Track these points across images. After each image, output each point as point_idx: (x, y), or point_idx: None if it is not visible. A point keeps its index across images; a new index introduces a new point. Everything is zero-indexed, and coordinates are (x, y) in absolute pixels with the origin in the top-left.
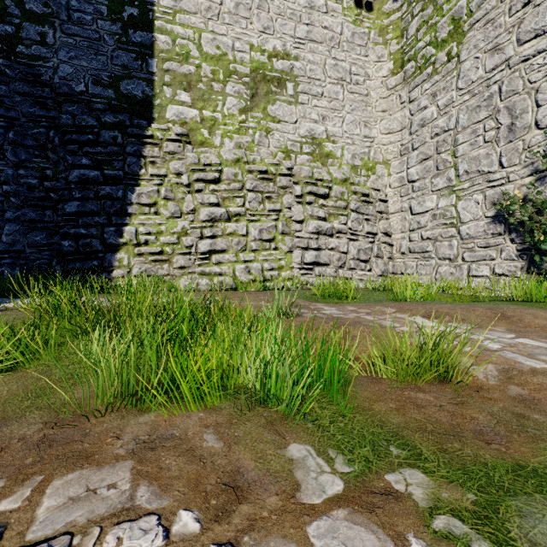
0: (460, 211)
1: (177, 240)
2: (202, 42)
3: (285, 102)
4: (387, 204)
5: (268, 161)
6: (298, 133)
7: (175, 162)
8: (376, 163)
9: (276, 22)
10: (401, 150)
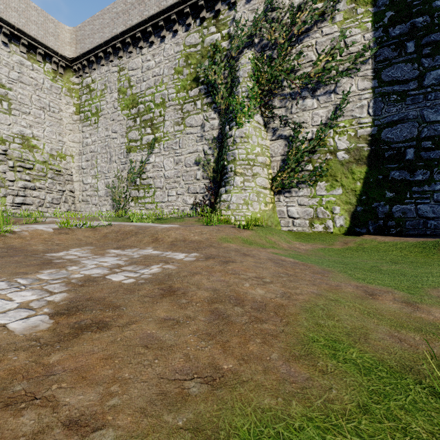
0: (98, 186)
1: None
2: None
3: (1, 112)
4: (73, 177)
5: None
6: (12, 131)
7: None
8: (66, 155)
9: None
10: (79, 152)
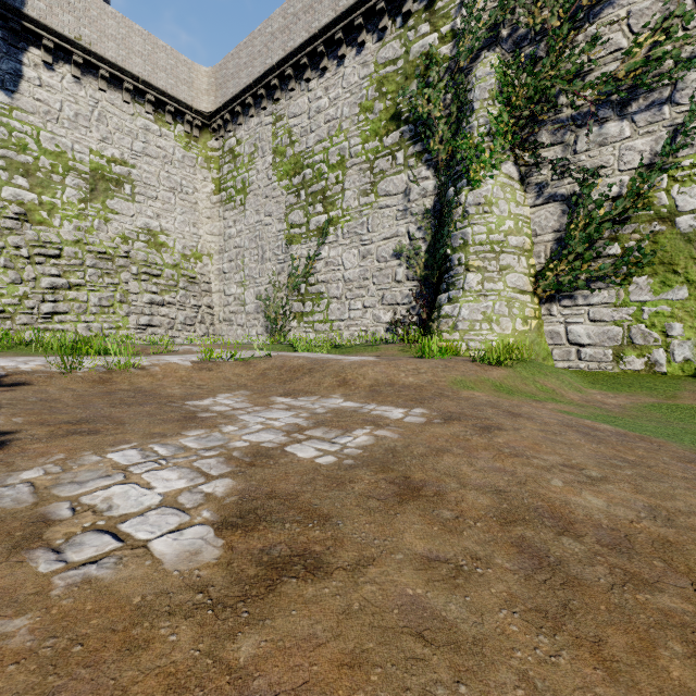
0: (246, 297)
1: (19, 302)
2: (41, 138)
3: (123, 199)
4: (211, 286)
5: (107, 244)
6: (135, 225)
7: (14, 237)
8: (203, 255)
9: (115, 135)
10: (219, 249)
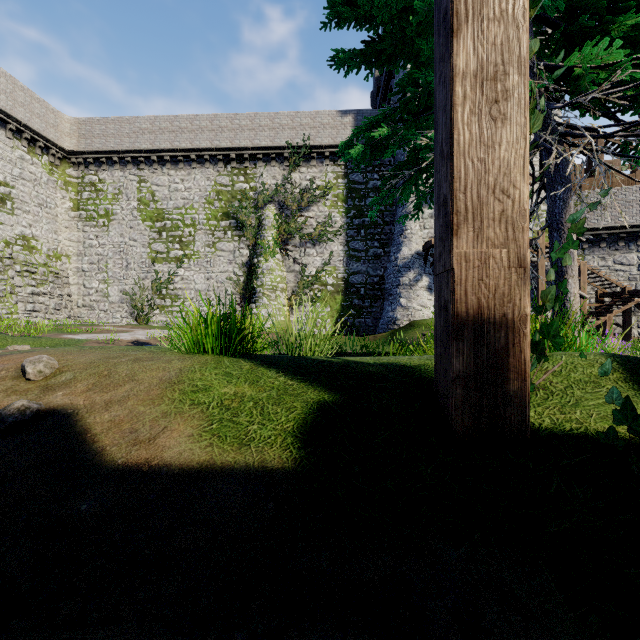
0: (109, 291)
1: None
2: None
3: (6, 212)
4: (69, 279)
5: None
6: (15, 232)
7: None
8: (62, 255)
9: (0, 163)
10: (78, 253)
